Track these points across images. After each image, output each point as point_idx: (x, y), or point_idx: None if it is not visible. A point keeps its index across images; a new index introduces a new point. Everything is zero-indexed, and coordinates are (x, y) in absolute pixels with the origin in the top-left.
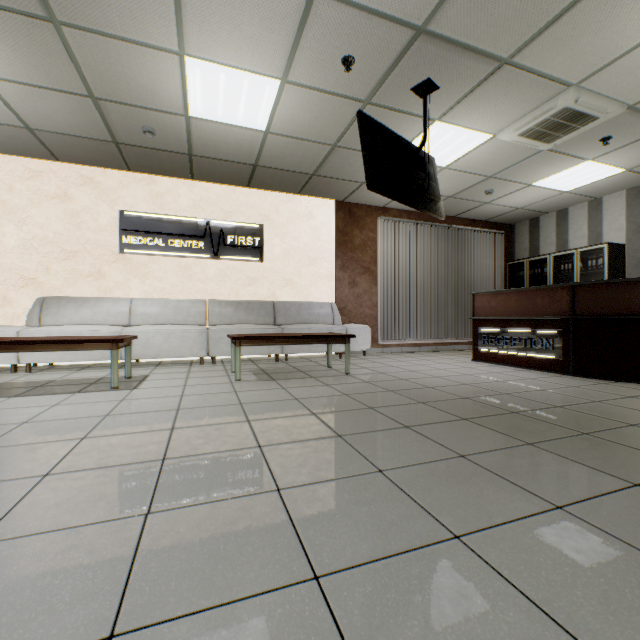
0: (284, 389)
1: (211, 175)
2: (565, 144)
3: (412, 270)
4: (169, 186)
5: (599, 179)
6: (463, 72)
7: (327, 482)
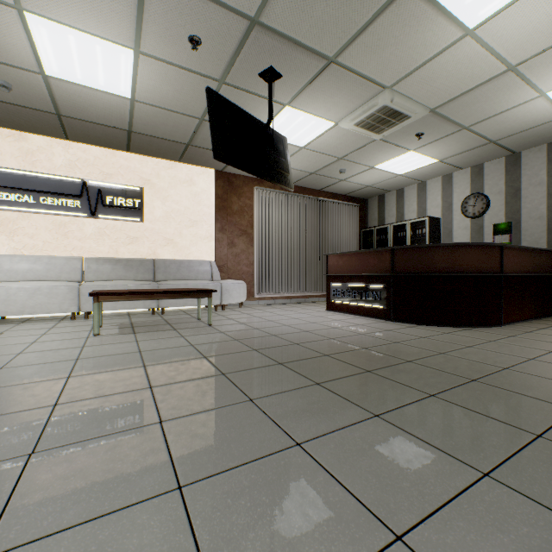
0: (136, 342)
1: (87, 137)
2: (392, 136)
3: (284, 234)
4: (42, 144)
5: (422, 166)
6: (299, 65)
7: (94, 439)
